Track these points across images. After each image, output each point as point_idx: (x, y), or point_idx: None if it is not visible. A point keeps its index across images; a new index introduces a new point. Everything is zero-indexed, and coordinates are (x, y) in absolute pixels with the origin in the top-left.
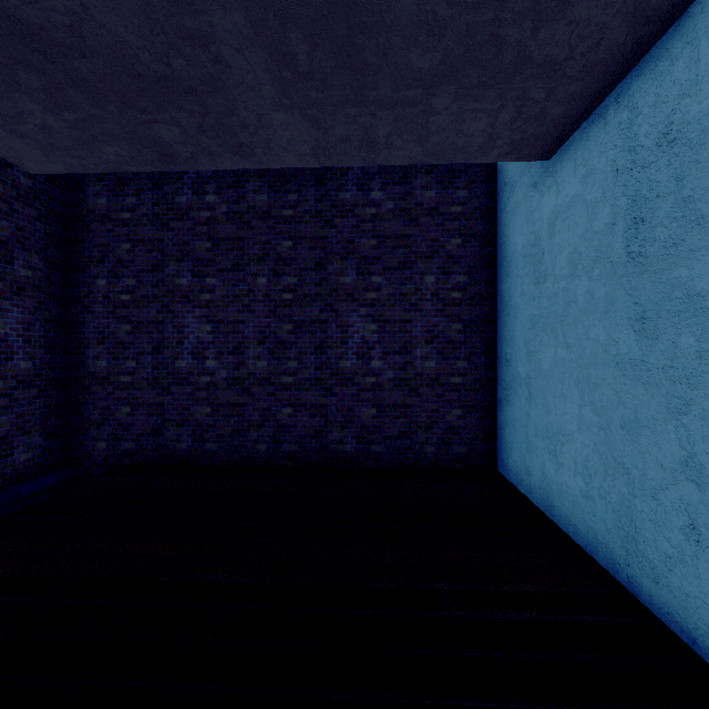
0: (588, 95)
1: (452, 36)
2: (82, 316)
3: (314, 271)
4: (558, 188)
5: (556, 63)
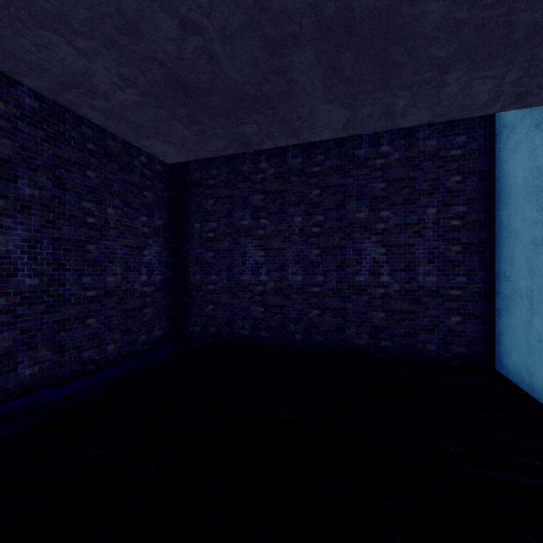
0: None
1: (468, 30)
2: (186, 247)
3: (335, 211)
4: None
5: None
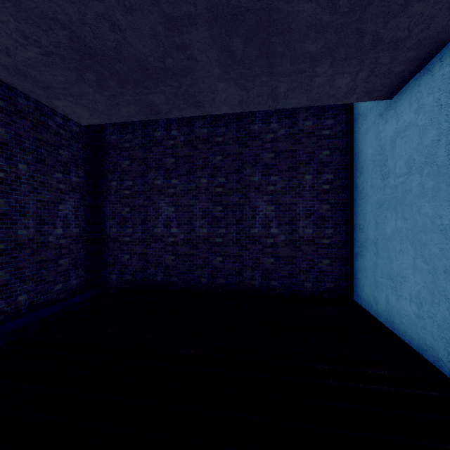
0: (420, 58)
1: (331, 31)
2: (103, 203)
3: (235, 174)
4: (398, 117)
5: (399, 41)
